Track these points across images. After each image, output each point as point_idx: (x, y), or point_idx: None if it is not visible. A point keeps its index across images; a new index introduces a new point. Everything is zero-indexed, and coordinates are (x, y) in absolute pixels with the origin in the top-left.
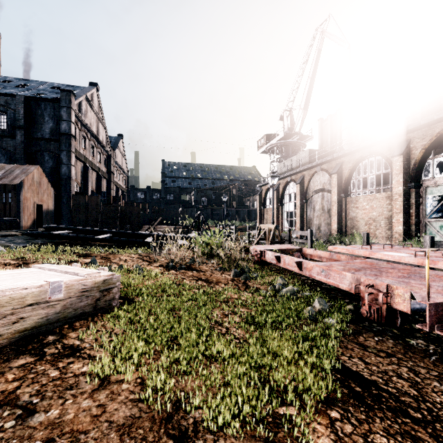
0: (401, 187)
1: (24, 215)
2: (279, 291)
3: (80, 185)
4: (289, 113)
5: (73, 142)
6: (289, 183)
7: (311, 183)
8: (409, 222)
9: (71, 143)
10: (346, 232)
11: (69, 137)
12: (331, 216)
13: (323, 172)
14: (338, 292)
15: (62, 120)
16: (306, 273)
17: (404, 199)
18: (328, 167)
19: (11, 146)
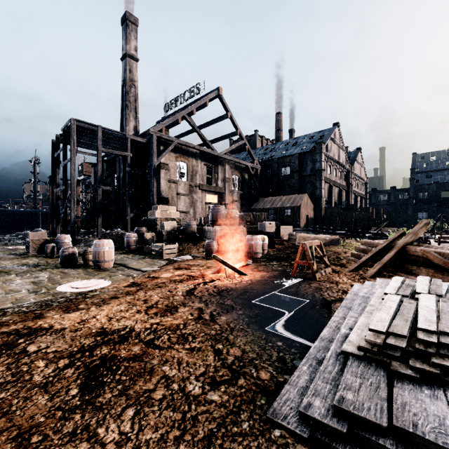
0: None
1: (301, 221)
2: None
3: (327, 200)
4: None
5: (323, 173)
6: None
7: None
8: None
9: (322, 175)
10: None
11: (321, 171)
12: None
13: None
14: None
15: (317, 162)
16: None
17: None
18: None
19: (292, 183)
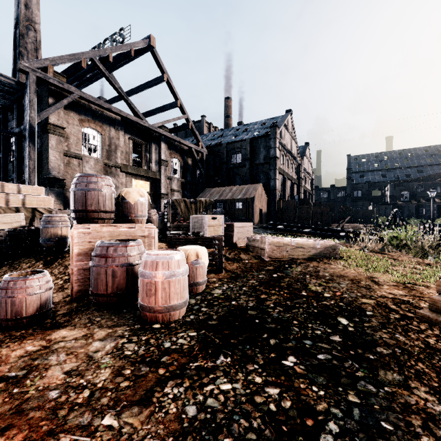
0: None
1: (255, 216)
2: None
3: (280, 193)
4: None
5: (277, 162)
6: None
7: None
8: None
9: (276, 163)
10: None
11: (275, 159)
12: None
13: None
14: None
15: (271, 148)
16: None
17: None
18: None
19: (243, 172)
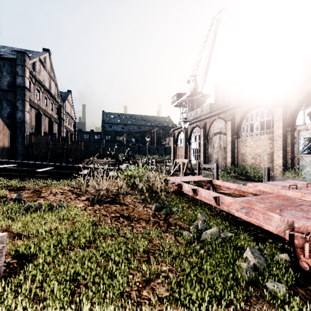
0: (281, 131)
1: None
2: (202, 231)
3: (34, 128)
4: (194, 78)
5: (27, 93)
6: (195, 127)
7: (211, 128)
8: (286, 157)
9: (25, 94)
10: (237, 164)
11: (24, 89)
12: (226, 152)
13: (220, 120)
14: (256, 227)
15: (18, 75)
16: (223, 207)
17: (283, 139)
18: (224, 116)
19: None
